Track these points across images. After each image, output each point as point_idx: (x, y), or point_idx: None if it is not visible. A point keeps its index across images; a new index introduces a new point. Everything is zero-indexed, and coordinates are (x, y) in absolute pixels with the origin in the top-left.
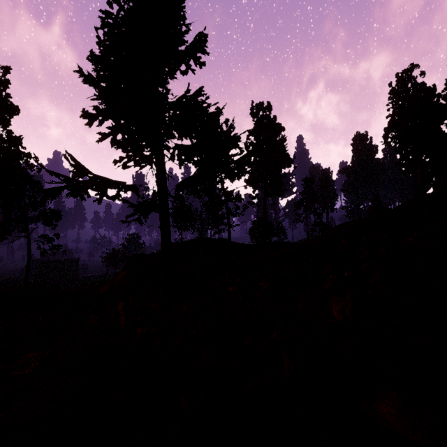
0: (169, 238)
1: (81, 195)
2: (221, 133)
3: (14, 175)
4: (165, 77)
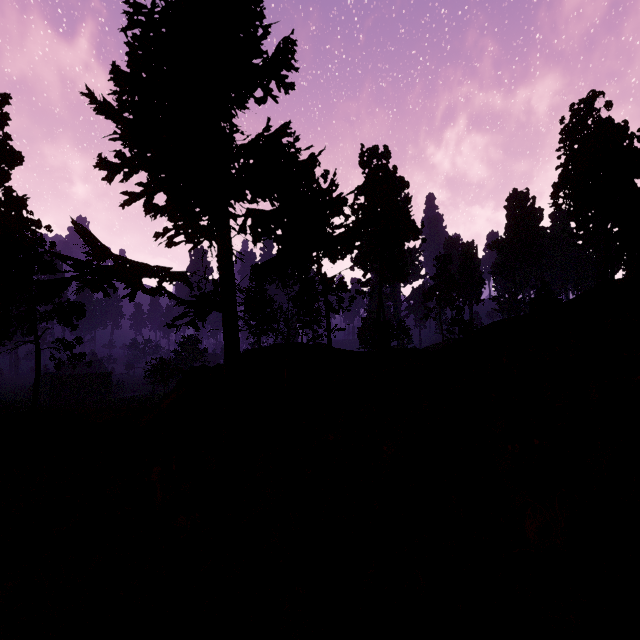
0: (237, 354)
1: (102, 288)
2: (316, 191)
3: (15, 253)
4: (231, 106)
